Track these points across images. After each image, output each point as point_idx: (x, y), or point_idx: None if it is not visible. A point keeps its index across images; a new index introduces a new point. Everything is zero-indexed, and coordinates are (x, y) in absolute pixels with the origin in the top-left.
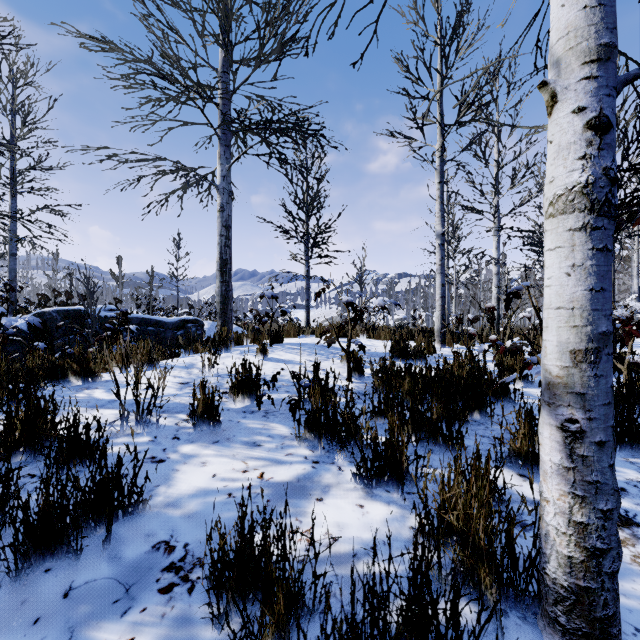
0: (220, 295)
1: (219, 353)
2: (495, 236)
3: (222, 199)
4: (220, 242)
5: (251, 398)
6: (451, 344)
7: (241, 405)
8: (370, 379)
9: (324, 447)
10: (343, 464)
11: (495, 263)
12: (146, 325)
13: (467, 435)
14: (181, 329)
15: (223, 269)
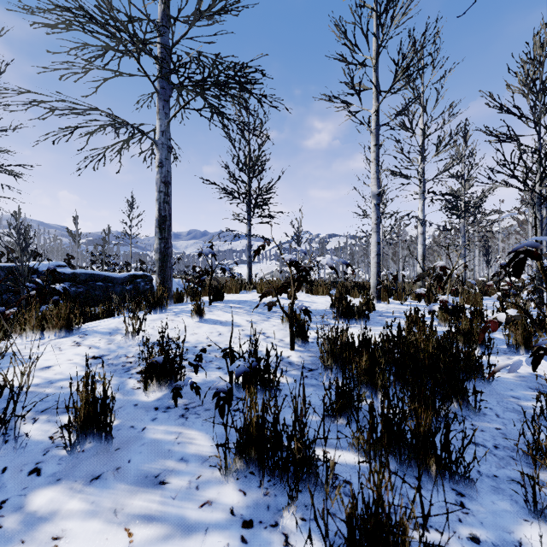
0: (159, 252)
1: (153, 313)
2: (421, 199)
3: (161, 154)
4: (159, 198)
5: (170, 384)
6: (385, 299)
7: (156, 395)
8: (315, 346)
9: (262, 481)
10: (292, 527)
11: (421, 224)
12: (94, 280)
13: (455, 442)
14: (130, 284)
15: (162, 226)
